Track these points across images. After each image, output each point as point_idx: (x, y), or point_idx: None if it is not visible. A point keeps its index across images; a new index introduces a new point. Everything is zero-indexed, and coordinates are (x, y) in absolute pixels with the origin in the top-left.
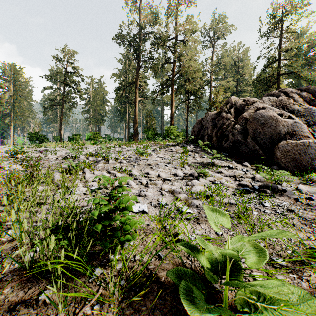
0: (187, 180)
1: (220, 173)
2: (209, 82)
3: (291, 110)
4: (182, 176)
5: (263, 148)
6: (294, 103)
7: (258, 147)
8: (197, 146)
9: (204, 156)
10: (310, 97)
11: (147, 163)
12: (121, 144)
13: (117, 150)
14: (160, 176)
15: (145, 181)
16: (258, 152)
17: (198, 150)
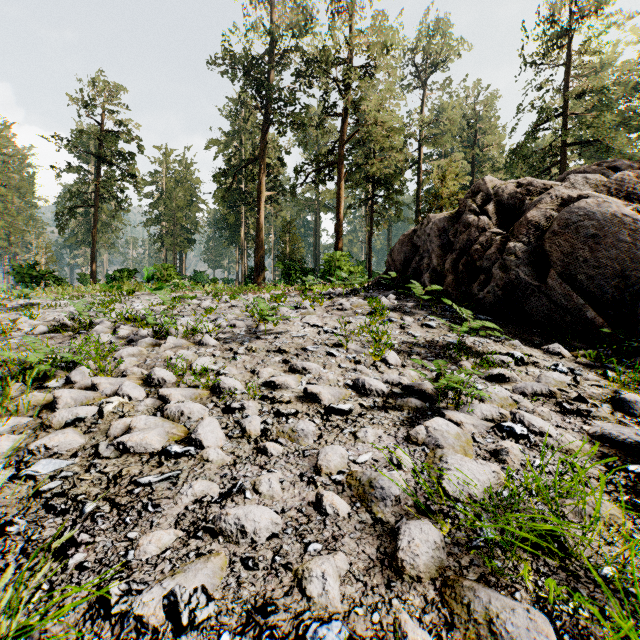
0: (403, 412)
1: (498, 380)
2: (415, 162)
3: None
4: (383, 393)
5: (597, 304)
6: None
7: (583, 300)
8: (405, 298)
9: (430, 325)
10: None
11: (276, 344)
12: (218, 292)
13: (205, 306)
14: (312, 396)
15: (258, 425)
16: (585, 315)
17: (409, 308)
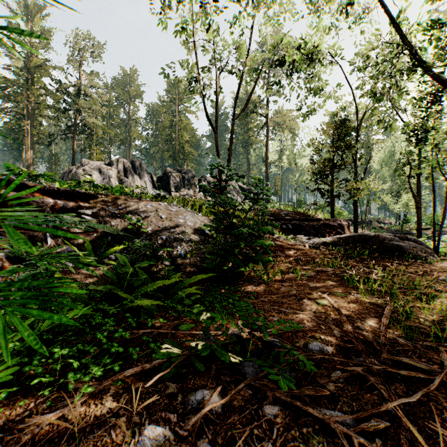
0: None
1: None
2: (128, 133)
3: (101, 171)
4: None
5: None
6: (106, 168)
7: None
8: None
9: None
10: (129, 165)
11: None
12: None
13: None
14: None
15: None
16: None
17: None
